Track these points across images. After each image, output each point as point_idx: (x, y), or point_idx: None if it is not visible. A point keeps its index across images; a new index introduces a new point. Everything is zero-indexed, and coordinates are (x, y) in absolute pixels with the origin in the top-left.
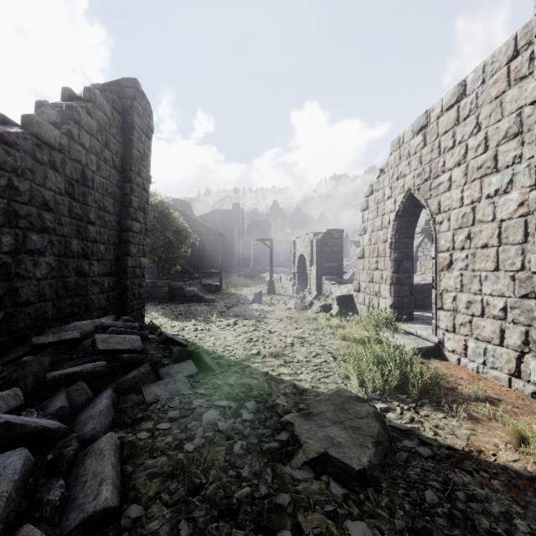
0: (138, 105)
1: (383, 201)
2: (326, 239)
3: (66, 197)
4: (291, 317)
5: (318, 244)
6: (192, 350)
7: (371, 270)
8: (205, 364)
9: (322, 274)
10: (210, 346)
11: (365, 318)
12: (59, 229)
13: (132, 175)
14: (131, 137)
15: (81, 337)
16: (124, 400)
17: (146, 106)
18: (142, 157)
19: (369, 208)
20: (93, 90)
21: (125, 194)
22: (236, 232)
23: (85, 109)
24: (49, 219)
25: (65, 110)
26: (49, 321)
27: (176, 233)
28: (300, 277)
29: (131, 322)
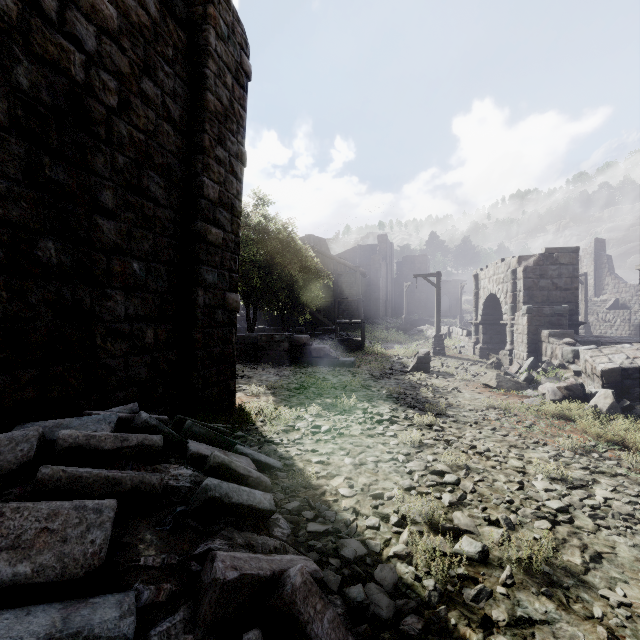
0: (217, 17)
1: None
2: (542, 266)
3: (17, 136)
4: (500, 408)
5: (528, 274)
6: (294, 509)
7: None
8: None
9: (540, 325)
10: (341, 493)
11: None
12: None
13: (205, 139)
14: (203, 72)
15: None
16: None
17: (236, 27)
18: (228, 113)
19: None
20: None
21: (193, 175)
22: (383, 272)
23: None
24: None
25: None
26: None
27: (304, 270)
28: (486, 331)
29: (143, 434)
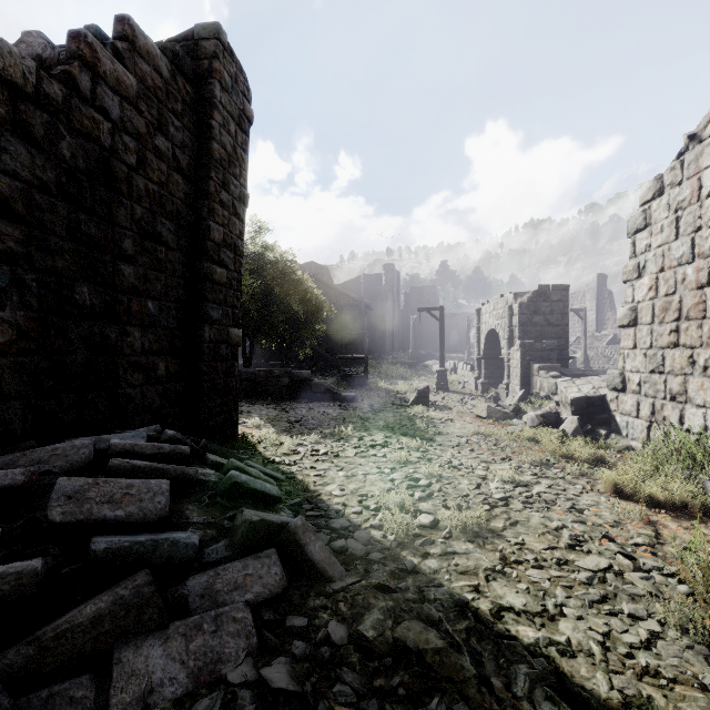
0: (222, 70)
1: (698, 200)
2: (536, 303)
3: (61, 200)
4: (484, 434)
5: (523, 310)
6: (295, 504)
7: (658, 349)
8: (308, 561)
9: (532, 359)
10: (334, 494)
11: (640, 444)
12: (41, 258)
13: (211, 186)
14: (209, 122)
15: (36, 483)
16: (44, 705)
17: (239, 77)
18: (231, 159)
19: (652, 225)
20: (129, 19)
21: (199, 219)
22: (389, 304)
23: (109, 48)
24: (14, 235)
25: (67, 43)
26: (16, 437)
27: (304, 302)
28: (488, 366)
29: (174, 444)
